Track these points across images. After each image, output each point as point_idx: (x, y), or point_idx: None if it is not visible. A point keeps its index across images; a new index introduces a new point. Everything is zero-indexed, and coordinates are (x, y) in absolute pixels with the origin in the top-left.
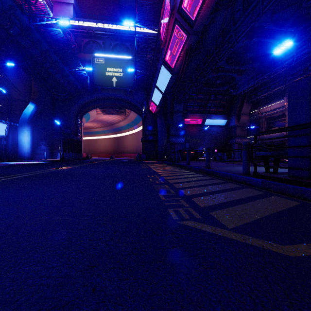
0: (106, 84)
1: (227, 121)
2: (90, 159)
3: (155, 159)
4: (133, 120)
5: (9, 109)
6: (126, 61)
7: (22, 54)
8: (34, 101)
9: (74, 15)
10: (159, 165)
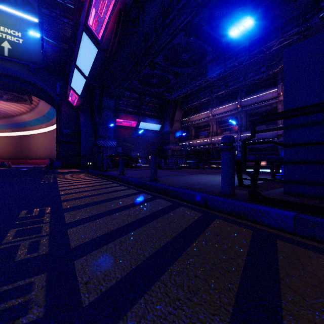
0: None
1: (161, 127)
2: None
3: (76, 167)
4: (45, 113)
5: None
6: (29, 24)
7: None
8: None
9: None
10: (76, 176)
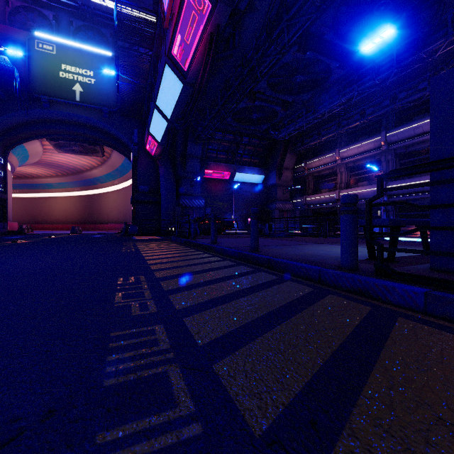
0: (59, 94)
1: (265, 178)
2: (26, 233)
3: (155, 233)
4: (118, 167)
5: None
6: (102, 60)
7: None
8: None
9: None
10: (159, 245)
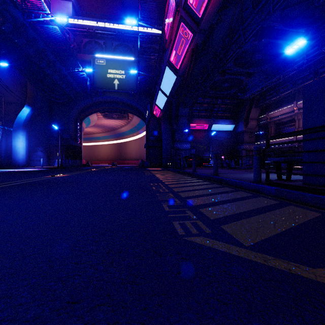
0: (107, 87)
1: (235, 127)
2: (90, 166)
3: (159, 166)
4: (136, 125)
5: (3, 113)
6: (129, 63)
7: (16, 53)
8: (29, 104)
9: (73, 13)
10: (163, 172)
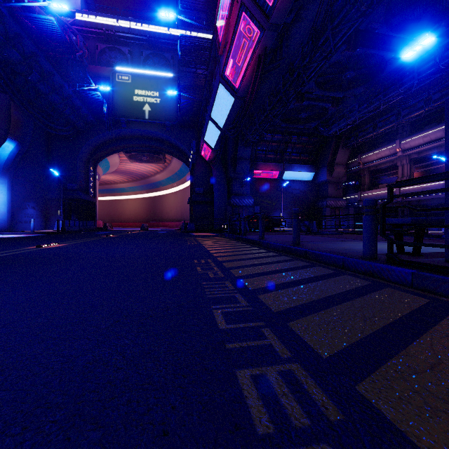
0: (133, 115)
1: (315, 175)
2: (109, 230)
3: (209, 230)
4: (176, 171)
5: None
6: (165, 81)
7: None
8: (14, 138)
9: (83, 6)
10: (215, 240)
